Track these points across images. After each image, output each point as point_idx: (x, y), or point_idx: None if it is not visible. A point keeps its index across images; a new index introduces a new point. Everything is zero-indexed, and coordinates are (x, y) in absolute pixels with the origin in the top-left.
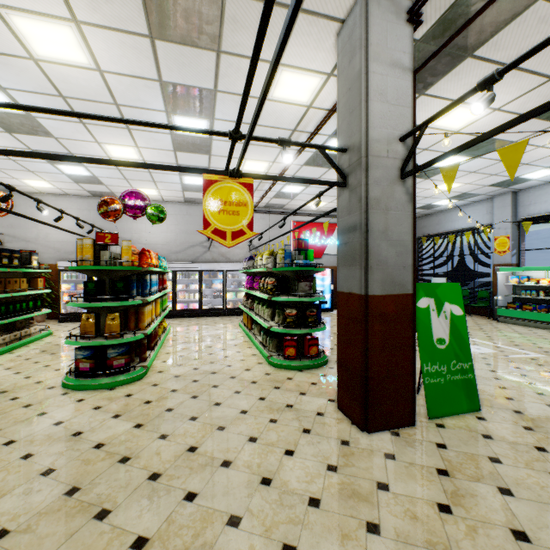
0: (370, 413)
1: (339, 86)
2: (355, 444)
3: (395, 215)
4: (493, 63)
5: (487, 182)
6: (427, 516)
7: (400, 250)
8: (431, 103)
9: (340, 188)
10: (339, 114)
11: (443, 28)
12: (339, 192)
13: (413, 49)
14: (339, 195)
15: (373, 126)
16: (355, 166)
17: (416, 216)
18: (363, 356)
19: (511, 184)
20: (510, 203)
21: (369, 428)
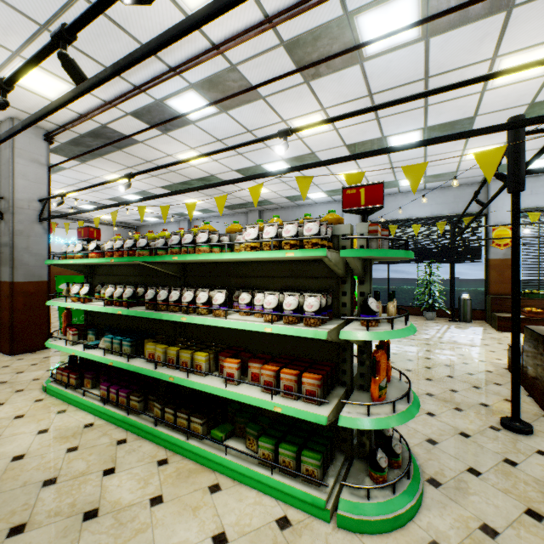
0: (16, 345)
1: (0, 157)
2: (1, 360)
3: (36, 240)
4: (117, 163)
5: (169, 212)
6: (23, 367)
7: (40, 258)
8: (94, 168)
9: (1, 219)
10: (0, 174)
11: (76, 144)
12: (1, 221)
13: (63, 145)
14: (1, 223)
15: (18, 192)
16: (7, 210)
17: (138, 225)
18: (12, 315)
19: (184, 215)
20: (187, 226)
21: (15, 353)
